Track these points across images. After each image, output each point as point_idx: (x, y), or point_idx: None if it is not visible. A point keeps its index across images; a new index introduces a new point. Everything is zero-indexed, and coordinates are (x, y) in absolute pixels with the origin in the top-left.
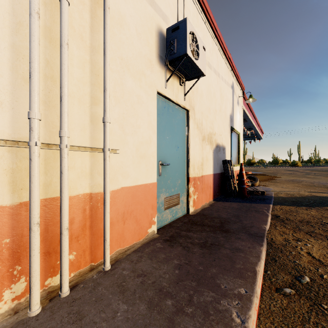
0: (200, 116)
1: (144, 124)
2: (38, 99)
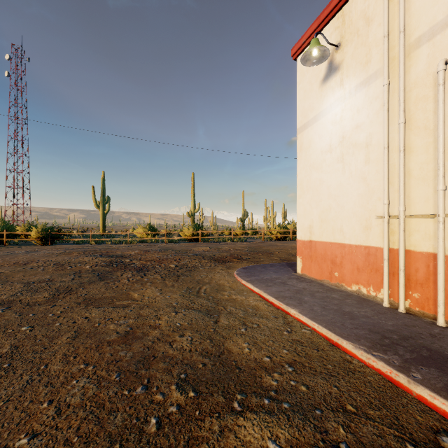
0: None
1: None
2: (386, 193)
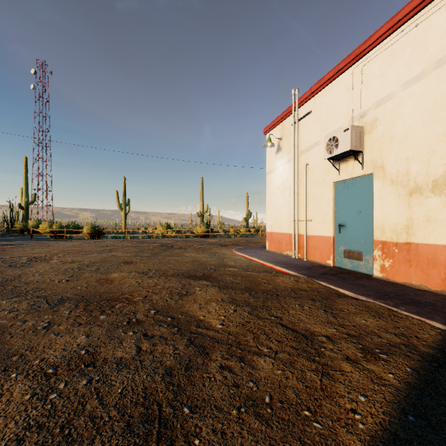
0: (400, 166)
1: (324, 205)
2: (293, 211)
